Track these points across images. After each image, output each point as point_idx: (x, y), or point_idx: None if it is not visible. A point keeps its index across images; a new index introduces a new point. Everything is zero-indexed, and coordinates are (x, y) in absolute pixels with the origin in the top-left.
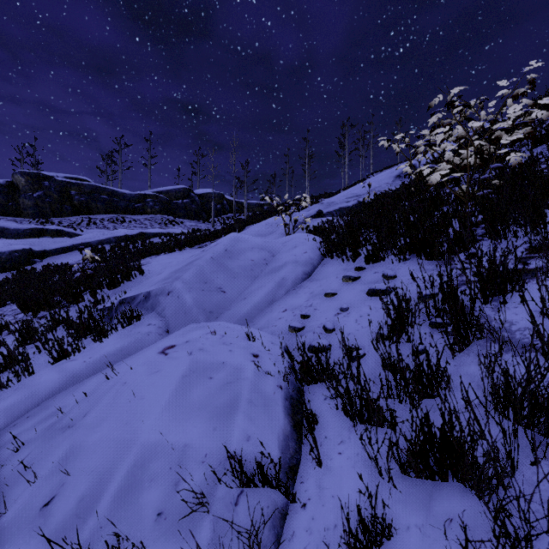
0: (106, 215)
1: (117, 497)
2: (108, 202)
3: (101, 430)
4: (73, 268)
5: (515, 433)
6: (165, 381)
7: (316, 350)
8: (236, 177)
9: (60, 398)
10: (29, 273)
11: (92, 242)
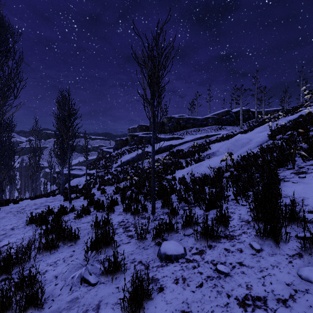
0: (192, 129)
1: (213, 165)
2: (193, 123)
3: (210, 162)
4: (184, 150)
5: (257, 158)
6: (218, 158)
7: (243, 155)
8: (256, 98)
9: (201, 165)
10: (172, 152)
11: (188, 140)
